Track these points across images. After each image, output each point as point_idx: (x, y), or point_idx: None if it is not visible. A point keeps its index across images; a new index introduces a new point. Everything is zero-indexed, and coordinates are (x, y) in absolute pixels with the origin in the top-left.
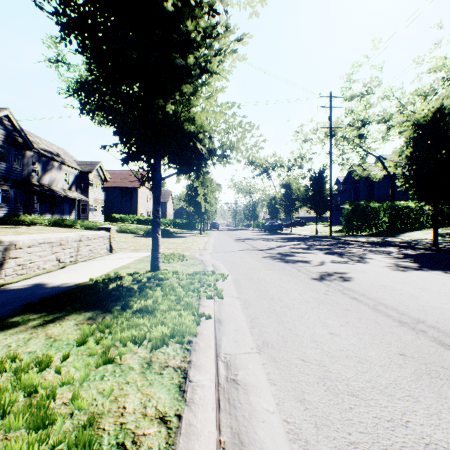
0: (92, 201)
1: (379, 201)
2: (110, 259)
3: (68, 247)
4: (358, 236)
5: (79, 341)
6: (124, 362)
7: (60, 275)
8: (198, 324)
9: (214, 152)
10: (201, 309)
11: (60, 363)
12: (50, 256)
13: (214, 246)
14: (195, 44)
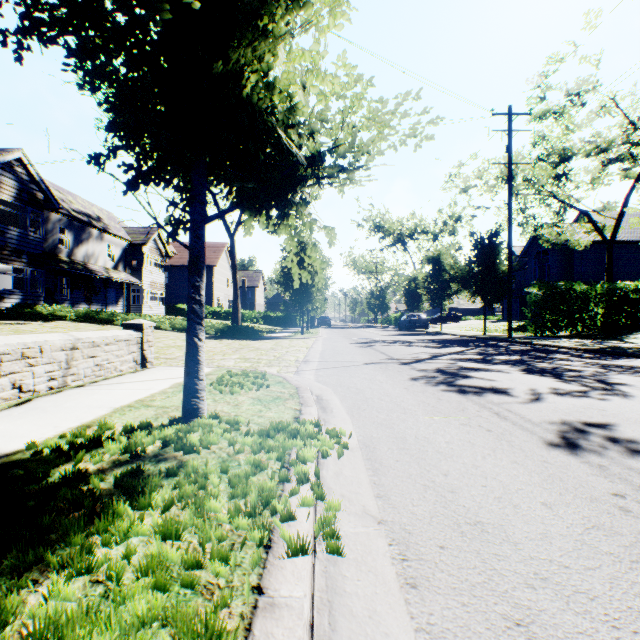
0: (147, 285)
1: (582, 282)
2: (129, 383)
3: (43, 361)
4: (557, 338)
5: None
6: None
7: None
8: None
9: (318, 159)
10: (258, 639)
11: None
12: None
13: (323, 355)
14: None
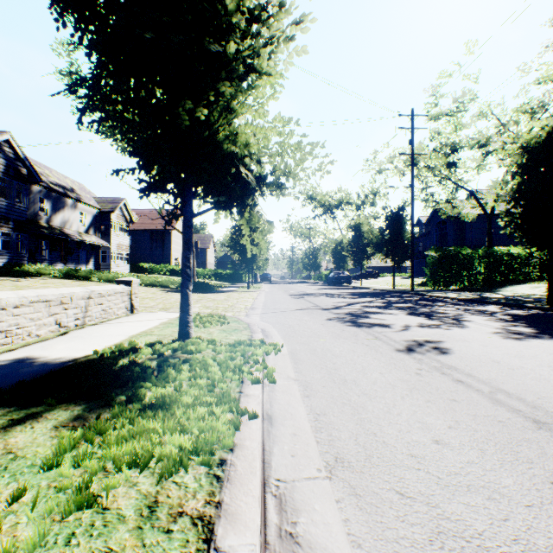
0: (114, 247)
1: (472, 247)
2: (129, 322)
3: (72, 306)
4: (447, 291)
5: (49, 462)
6: (112, 504)
7: (57, 346)
8: (237, 428)
9: (263, 179)
10: (243, 401)
11: (6, 506)
12: (47, 318)
13: (265, 304)
14: (237, 29)
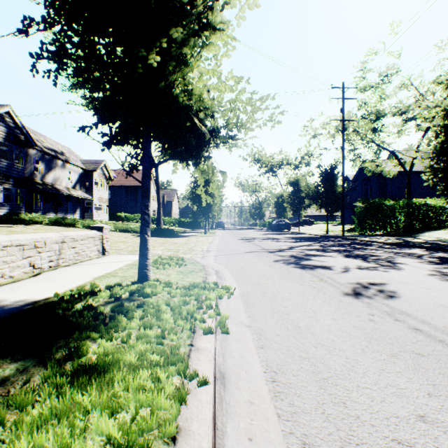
0: (96, 200)
1: (392, 199)
2: (98, 264)
3: (46, 249)
4: (373, 236)
5: None
6: None
7: (25, 287)
8: (183, 402)
9: (217, 132)
10: (193, 358)
11: None
12: (21, 261)
13: (219, 247)
14: None
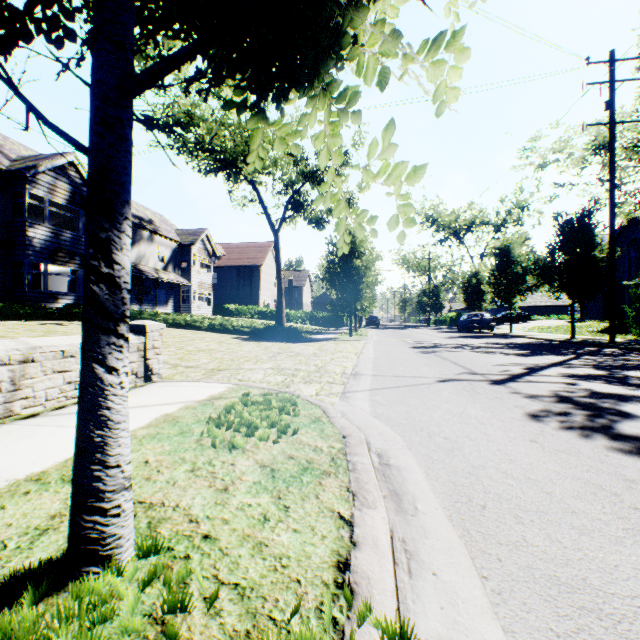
0: (195, 286)
1: None
2: None
3: None
4: None
5: None
6: None
7: None
8: None
9: None
10: None
11: None
12: None
13: (376, 365)
14: None
